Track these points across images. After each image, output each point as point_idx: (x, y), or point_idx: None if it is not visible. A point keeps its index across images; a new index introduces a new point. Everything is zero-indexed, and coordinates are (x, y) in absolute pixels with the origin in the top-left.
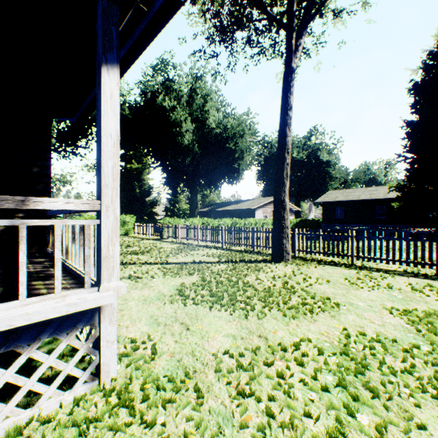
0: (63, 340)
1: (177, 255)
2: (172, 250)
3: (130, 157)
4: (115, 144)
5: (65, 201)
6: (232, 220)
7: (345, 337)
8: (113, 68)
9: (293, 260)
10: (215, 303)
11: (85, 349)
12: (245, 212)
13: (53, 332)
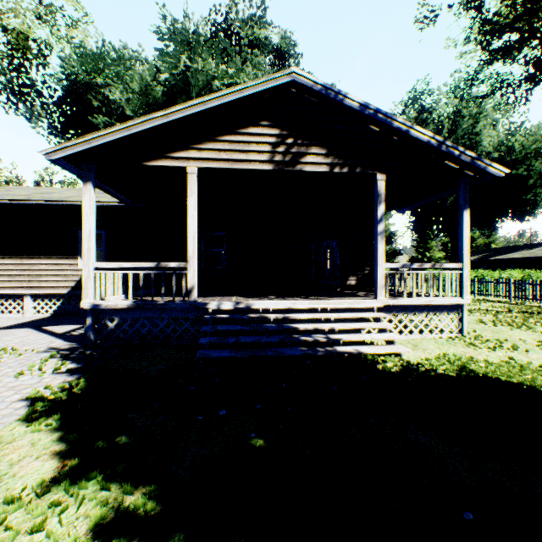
0: (449, 314)
1: None
2: None
3: None
4: (467, 241)
5: (451, 264)
6: (522, 273)
7: None
8: (467, 210)
9: None
10: (514, 328)
11: (456, 320)
12: None
13: (446, 311)
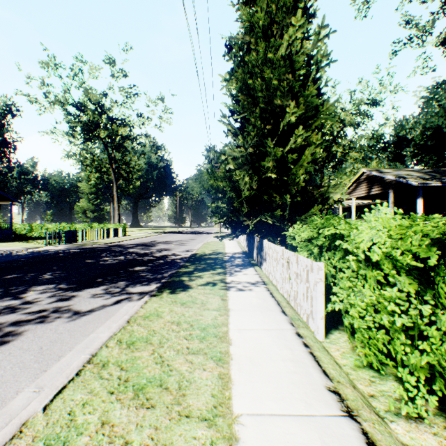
0: None
1: None
2: None
3: None
4: (418, 212)
5: None
6: None
7: None
8: (418, 199)
9: None
10: None
11: None
12: None
13: None
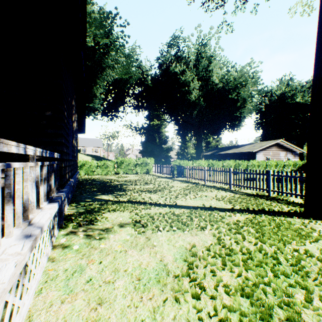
0: None
1: (186, 196)
2: (181, 189)
3: (152, 116)
4: None
5: None
6: (235, 162)
7: None
8: None
9: None
10: None
11: None
12: (245, 155)
13: None
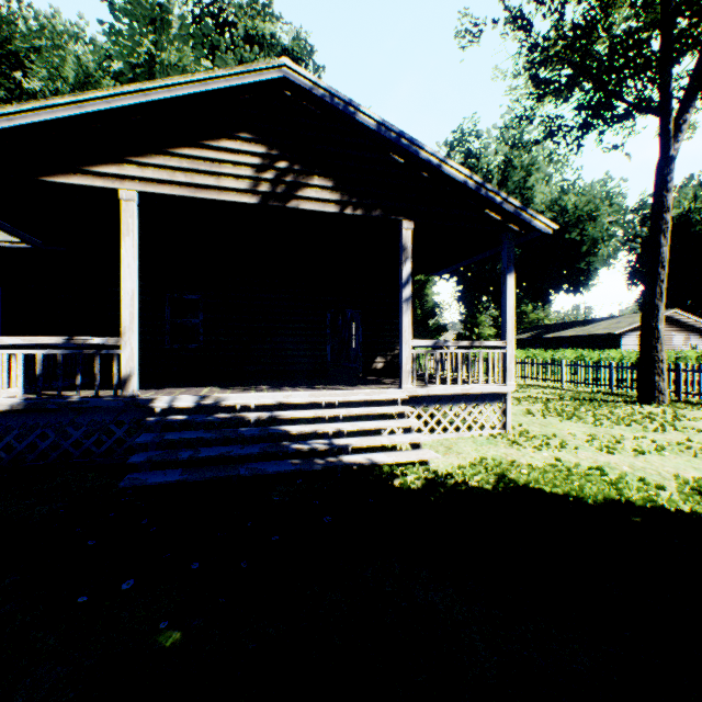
0: (492, 405)
1: None
2: None
3: None
4: (512, 312)
5: (493, 342)
6: (575, 353)
7: (685, 440)
8: (511, 274)
9: (672, 403)
10: (564, 420)
11: (499, 413)
12: (600, 339)
13: (488, 401)
